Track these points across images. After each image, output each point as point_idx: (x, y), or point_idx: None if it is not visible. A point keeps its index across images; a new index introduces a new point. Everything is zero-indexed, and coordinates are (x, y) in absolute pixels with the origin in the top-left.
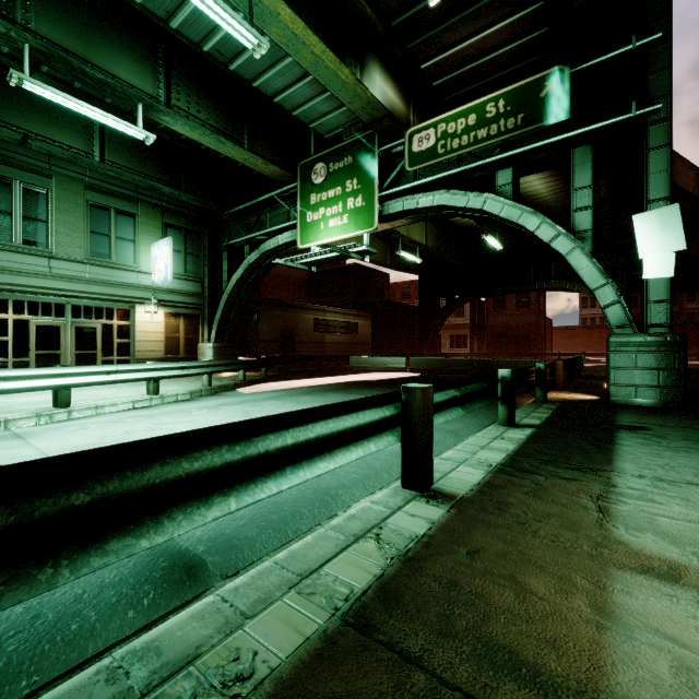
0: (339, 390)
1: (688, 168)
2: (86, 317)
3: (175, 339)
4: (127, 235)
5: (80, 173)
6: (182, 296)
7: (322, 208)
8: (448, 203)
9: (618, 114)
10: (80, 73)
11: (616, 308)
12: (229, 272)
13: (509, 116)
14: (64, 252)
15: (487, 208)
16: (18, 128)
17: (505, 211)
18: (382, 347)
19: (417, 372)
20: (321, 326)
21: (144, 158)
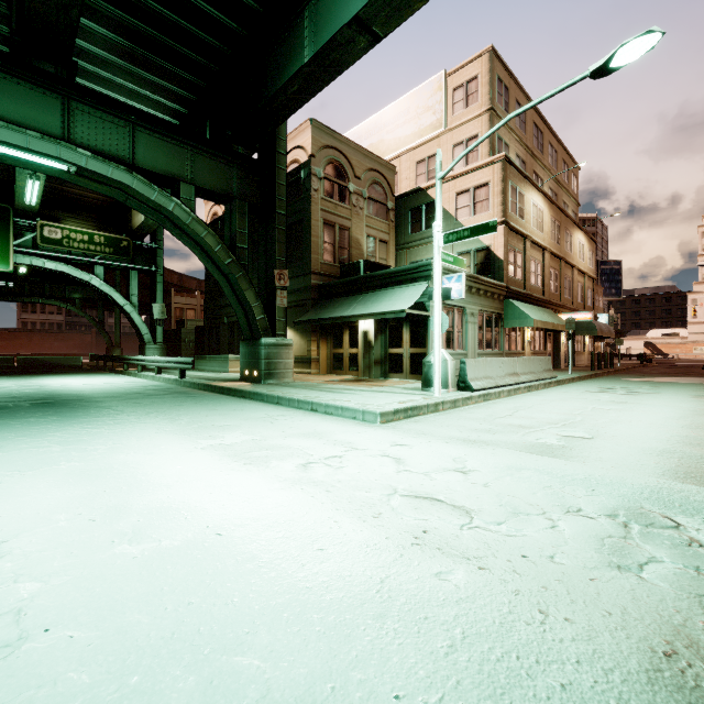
0: None
1: None
2: None
3: None
4: None
5: None
6: None
7: None
8: (67, 272)
9: (146, 263)
10: None
11: (147, 335)
12: None
13: (107, 247)
14: None
15: (92, 282)
16: None
17: (102, 286)
18: None
19: None
20: None
21: None
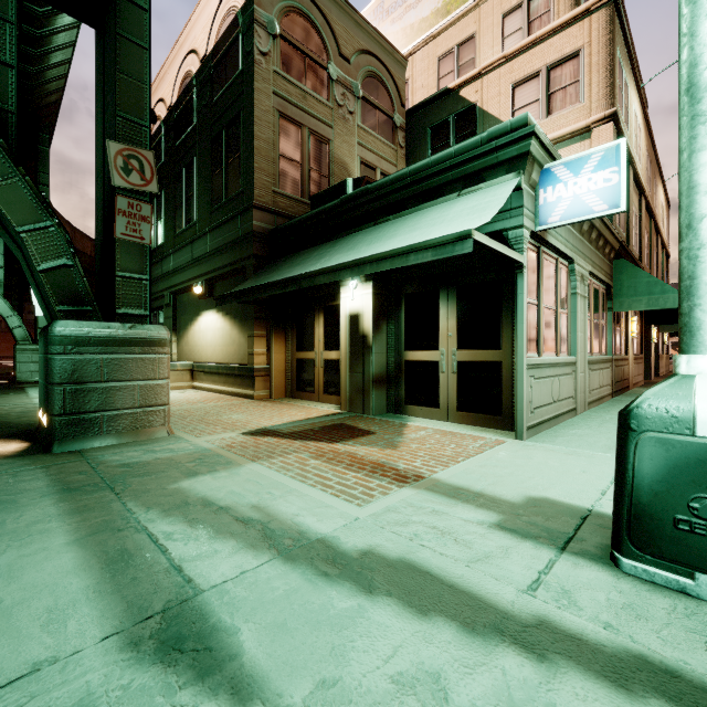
0: None
1: (66, 224)
2: None
3: None
4: None
5: None
6: None
7: None
8: None
9: None
10: None
11: (21, 329)
12: None
13: None
14: None
15: None
16: None
17: None
18: None
19: None
20: None
21: None
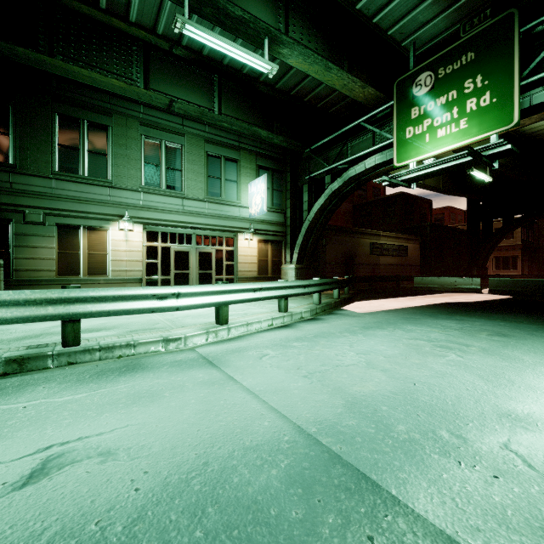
0: (463, 313)
1: None
2: (205, 244)
3: (264, 261)
4: (232, 177)
5: (201, 130)
6: (270, 225)
7: (428, 119)
8: None
9: None
10: (222, 15)
11: None
12: (309, 202)
13: None
14: (192, 194)
15: None
16: (166, 95)
17: None
18: (431, 269)
19: (501, 294)
20: (376, 249)
21: (248, 109)
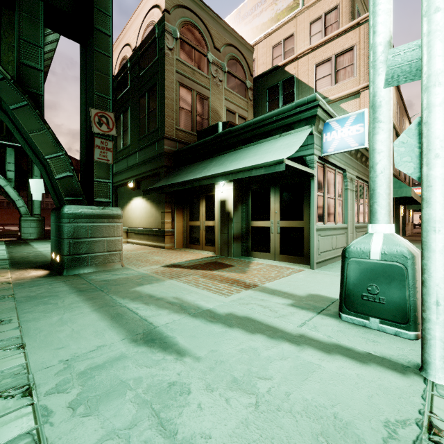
0: None
1: None
2: None
3: None
4: None
5: None
6: None
7: None
8: None
9: None
10: None
11: (24, 208)
12: None
13: None
14: None
15: None
16: None
17: None
18: None
19: None
20: None
21: None
